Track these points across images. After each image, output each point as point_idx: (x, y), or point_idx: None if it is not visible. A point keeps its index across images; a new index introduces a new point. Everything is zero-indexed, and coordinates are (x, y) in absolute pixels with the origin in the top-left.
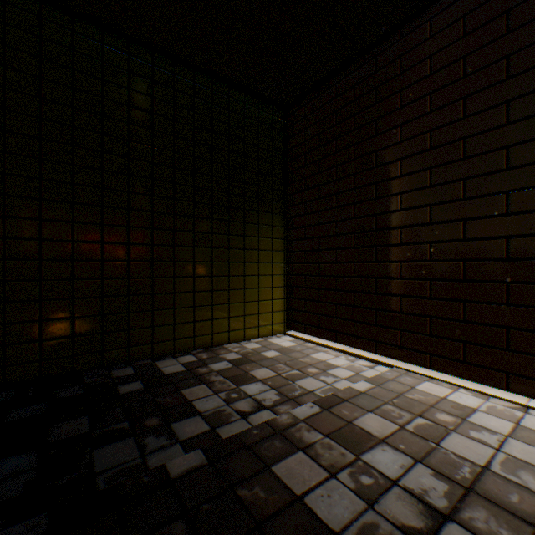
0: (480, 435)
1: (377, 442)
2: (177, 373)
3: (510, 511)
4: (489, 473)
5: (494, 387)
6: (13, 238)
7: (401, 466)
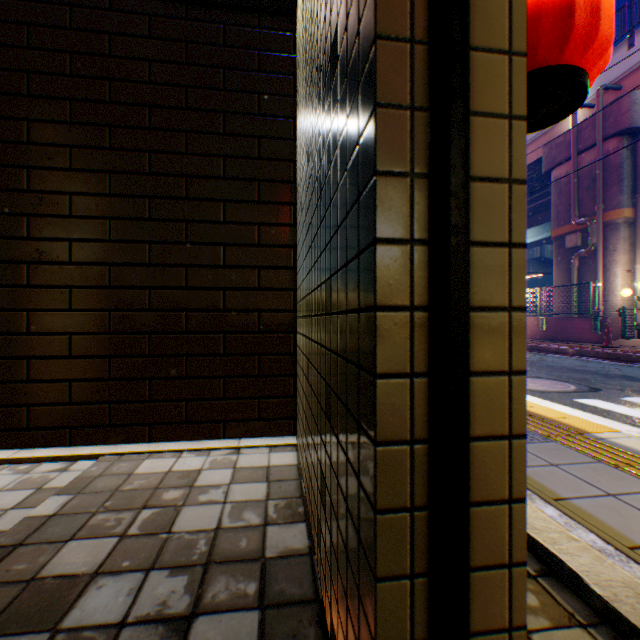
0: (210, 495)
1: (90, 581)
2: None
3: (244, 558)
4: (223, 532)
5: (214, 439)
6: None
7: (131, 593)
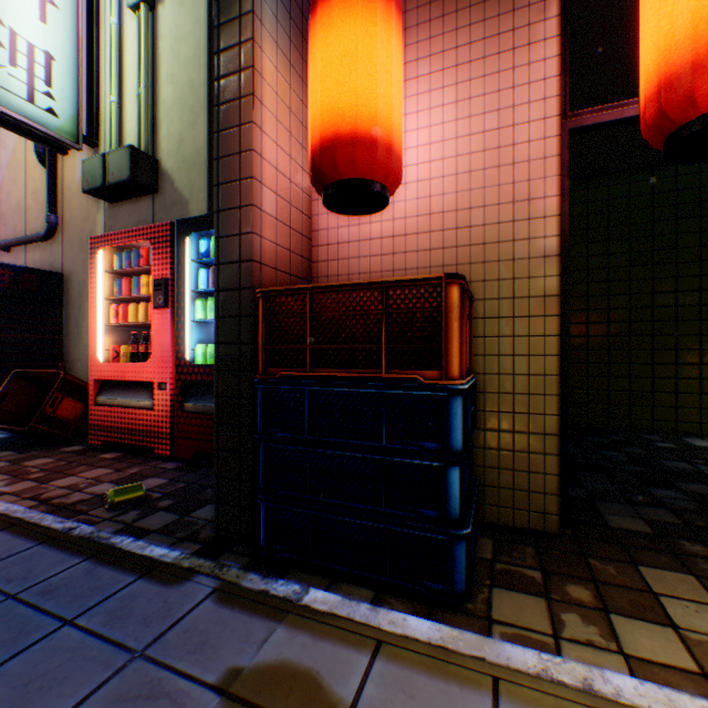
0: None
1: None
2: (707, 446)
3: None
4: None
5: None
6: (570, 337)
7: None
